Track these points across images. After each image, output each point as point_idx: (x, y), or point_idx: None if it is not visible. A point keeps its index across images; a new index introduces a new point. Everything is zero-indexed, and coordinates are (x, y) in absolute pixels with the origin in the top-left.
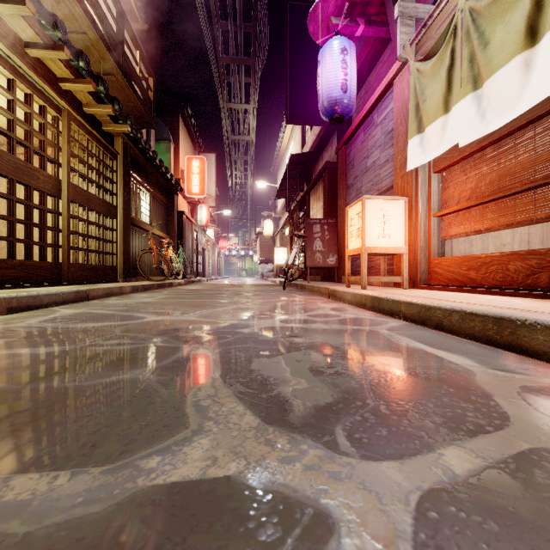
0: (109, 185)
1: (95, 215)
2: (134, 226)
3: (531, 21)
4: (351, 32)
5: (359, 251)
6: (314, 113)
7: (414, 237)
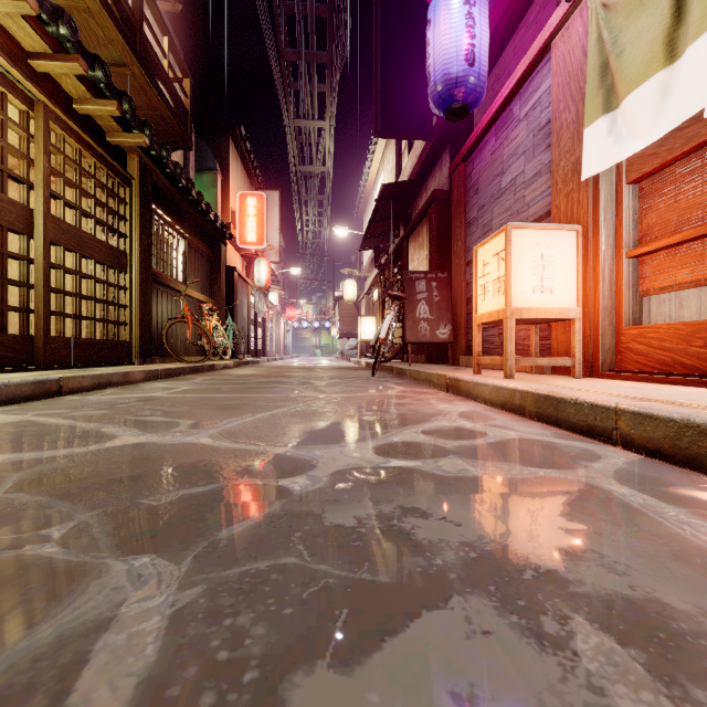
0: (118, 223)
1: (94, 265)
2: (160, 285)
3: None
4: None
5: (500, 315)
6: (415, 121)
7: (592, 292)
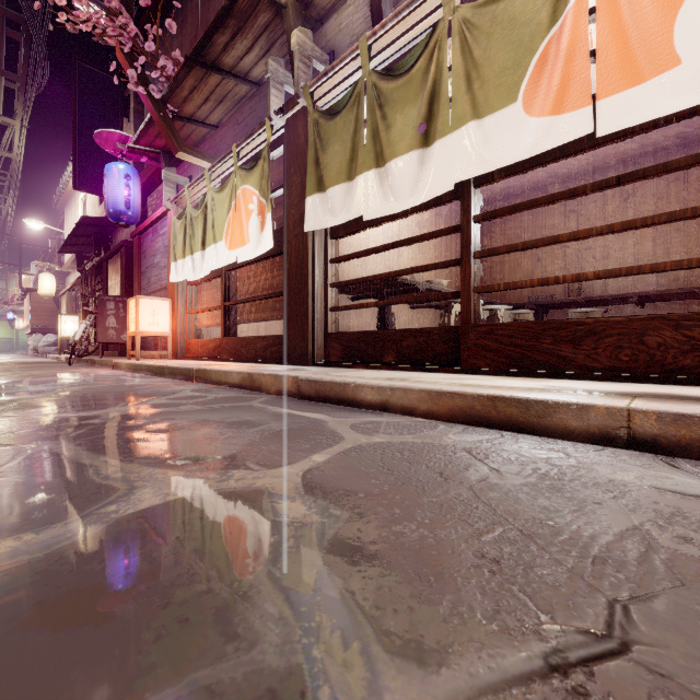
0: None
1: None
2: None
3: (204, 239)
4: (137, 158)
5: (135, 334)
6: None
7: (177, 326)
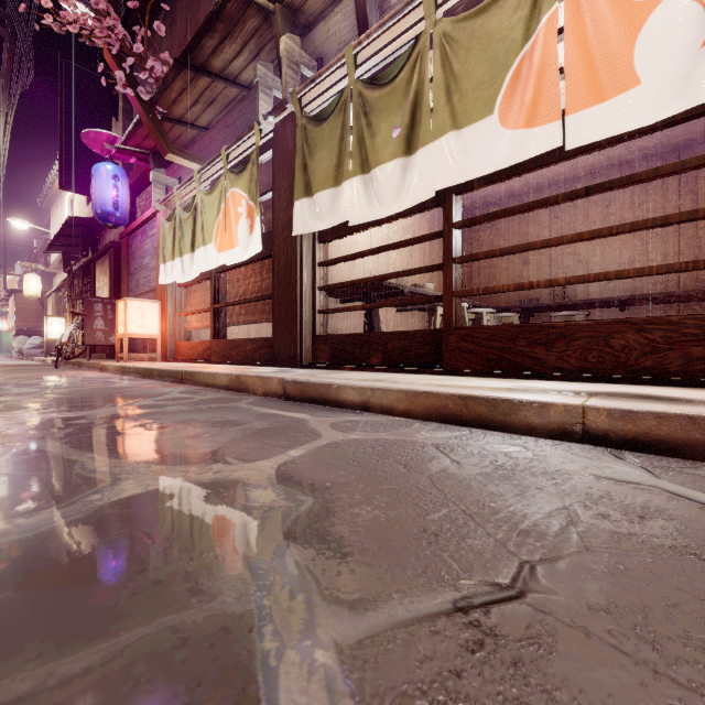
0: None
1: None
2: None
3: (193, 242)
4: (126, 158)
5: (123, 336)
6: None
7: (167, 328)
